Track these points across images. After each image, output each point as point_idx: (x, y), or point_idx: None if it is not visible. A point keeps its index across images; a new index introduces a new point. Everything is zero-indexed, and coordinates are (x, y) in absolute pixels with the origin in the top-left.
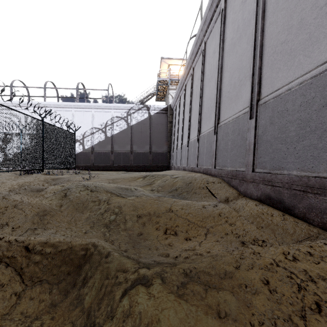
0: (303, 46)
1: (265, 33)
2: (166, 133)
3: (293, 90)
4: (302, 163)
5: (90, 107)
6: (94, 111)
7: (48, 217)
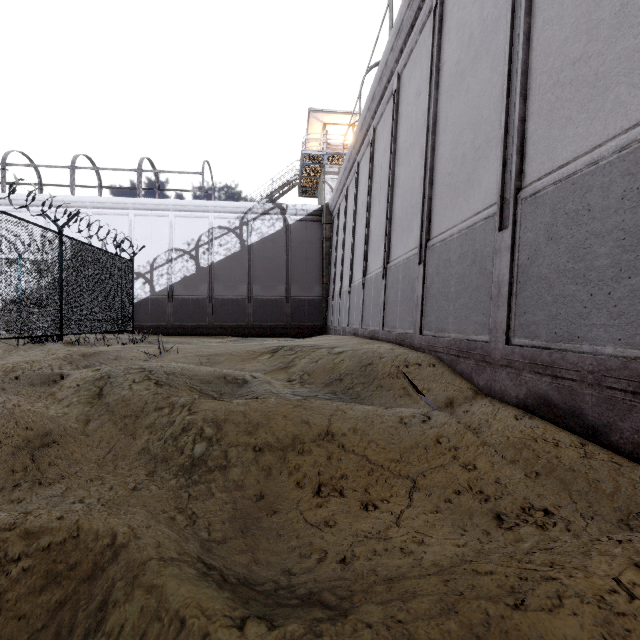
0: (628, 65)
1: (535, 45)
2: (319, 260)
3: (603, 164)
4: (628, 329)
5: (166, 207)
6: (175, 215)
7: (53, 449)
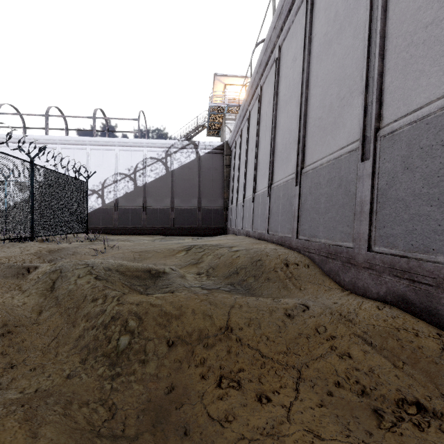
0: None
1: (391, 15)
2: (221, 181)
3: None
4: None
5: (113, 143)
6: (119, 149)
7: (7, 338)
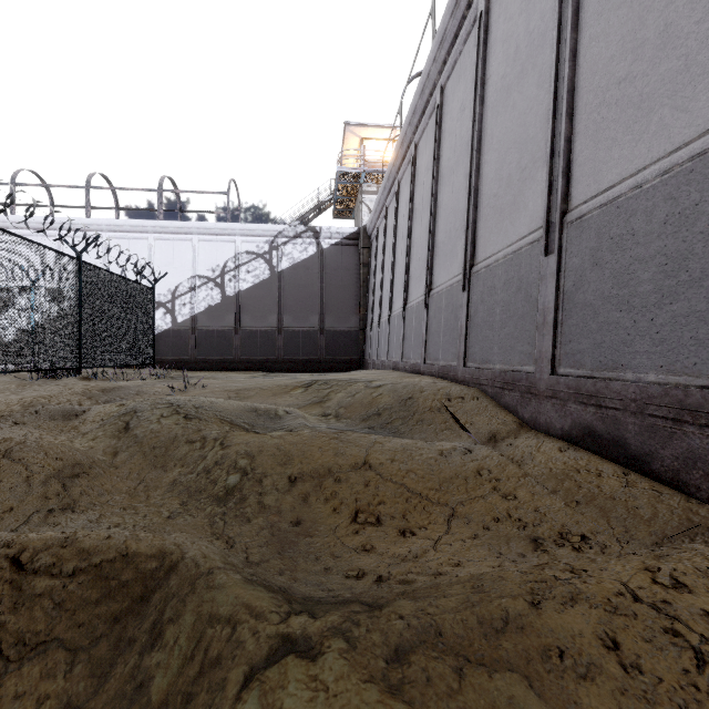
0: (671, 87)
1: (581, 62)
2: (356, 288)
3: (646, 188)
4: (669, 356)
5: (189, 230)
6: (198, 239)
7: (84, 481)
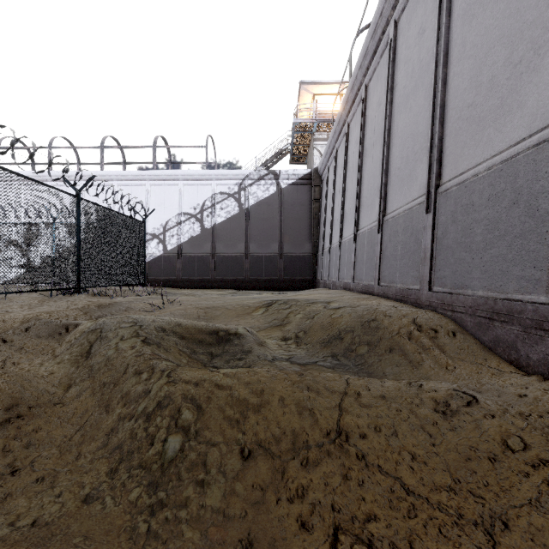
0: None
1: None
2: (309, 220)
3: None
4: None
5: (176, 177)
6: (183, 184)
7: (13, 426)
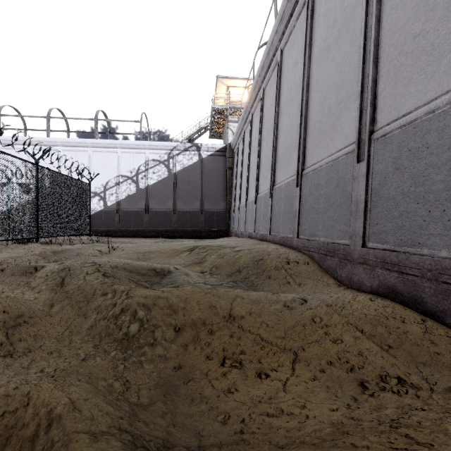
0: None
1: (384, 25)
2: (224, 183)
3: (438, 113)
4: None
5: (115, 145)
6: (121, 151)
7: (24, 327)
